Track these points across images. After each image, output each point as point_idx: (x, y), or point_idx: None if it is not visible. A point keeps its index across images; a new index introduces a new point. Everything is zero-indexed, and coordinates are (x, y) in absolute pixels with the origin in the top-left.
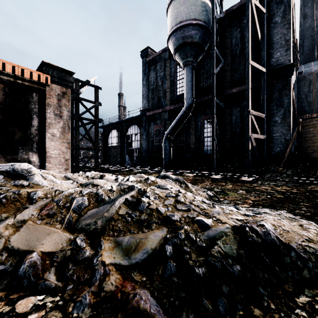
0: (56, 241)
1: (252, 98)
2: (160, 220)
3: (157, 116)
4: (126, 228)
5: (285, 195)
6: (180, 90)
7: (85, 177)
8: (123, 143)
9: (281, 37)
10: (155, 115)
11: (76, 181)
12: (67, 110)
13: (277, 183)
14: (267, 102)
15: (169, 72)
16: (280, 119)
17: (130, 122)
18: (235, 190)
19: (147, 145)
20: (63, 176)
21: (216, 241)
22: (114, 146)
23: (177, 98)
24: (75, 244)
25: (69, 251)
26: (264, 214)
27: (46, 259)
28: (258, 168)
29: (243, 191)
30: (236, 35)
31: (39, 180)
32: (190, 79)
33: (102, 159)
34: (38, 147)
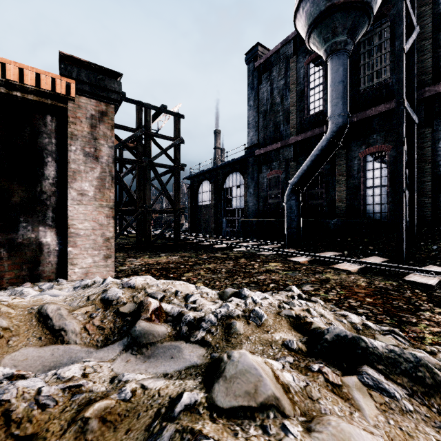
0: None
1: None
2: None
3: (273, 154)
4: None
5: None
6: (315, 106)
7: (100, 305)
8: (219, 201)
9: None
10: (269, 153)
11: None
12: (108, 145)
13: None
14: None
15: (294, 77)
16: None
17: (230, 169)
18: None
19: (256, 203)
20: (37, 308)
21: None
22: (206, 206)
23: (309, 121)
24: None
25: None
26: None
27: None
28: None
29: None
30: None
31: None
32: (340, 78)
33: (189, 224)
34: (55, 217)
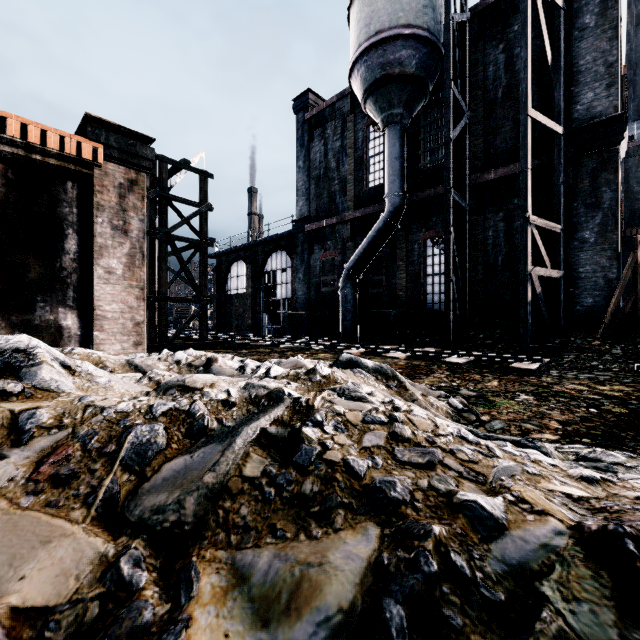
0: (64, 568)
1: (531, 190)
2: (356, 499)
3: (328, 231)
4: (263, 520)
5: (630, 407)
6: (375, 178)
7: (173, 362)
8: (257, 289)
9: (596, 58)
10: (323, 229)
11: (149, 375)
12: (139, 218)
13: (596, 376)
14: (565, 199)
15: (352, 140)
16: (594, 236)
17: (273, 246)
18: (510, 392)
19: (306, 292)
20: (125, 361)
21: (537, 582)
22: (239, 295)
23: (368, 195)
24: (115, 578)
25: (95, 605)
26: (622, 471)
27: (24, 634)
28: (546, 342)
29: (528, 395)
30: (497, 58)
31: (52, 378)
32: (397, 154)
33: (214, 320)
34: (77, 298)
